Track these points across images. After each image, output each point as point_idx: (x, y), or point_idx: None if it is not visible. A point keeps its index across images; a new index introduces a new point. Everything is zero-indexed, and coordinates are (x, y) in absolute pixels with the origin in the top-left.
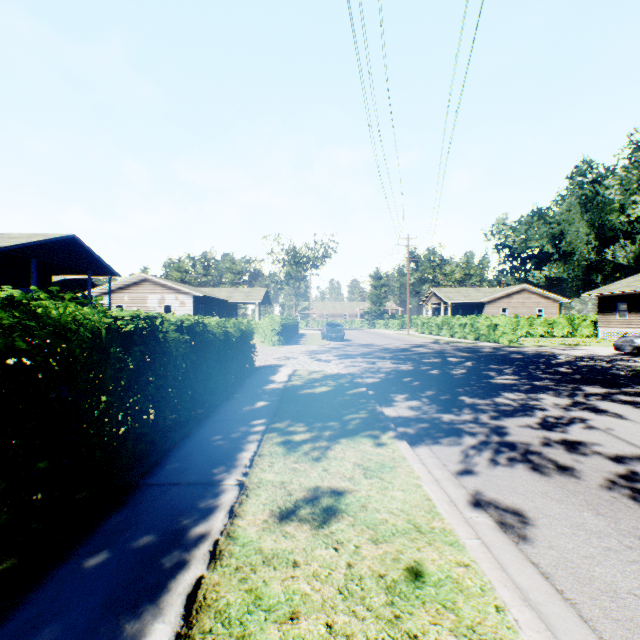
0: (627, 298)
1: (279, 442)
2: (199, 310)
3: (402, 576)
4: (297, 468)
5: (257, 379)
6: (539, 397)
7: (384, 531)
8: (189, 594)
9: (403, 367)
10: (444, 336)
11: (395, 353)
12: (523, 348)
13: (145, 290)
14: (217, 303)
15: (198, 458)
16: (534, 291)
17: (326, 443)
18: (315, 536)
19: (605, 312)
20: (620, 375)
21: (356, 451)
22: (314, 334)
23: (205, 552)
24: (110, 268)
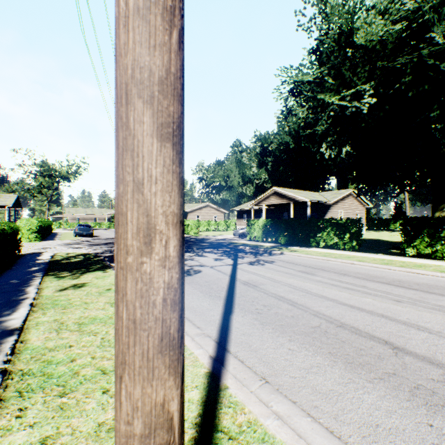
0: (247, 212)
1: (54, 277)
2: None
3: (105, 291)
4: (66, 281)
5: (26, 259)
6: (185, 254)
7: (101, 286)
8: (30, 304)
9: None
10: None
11: None
12: (200, 236)
13: None
14: None
15: (7, 286)
16: (213, 206)
17: (80, 275)
18: (76, 291)
19: (239, 218)
20: (224, 245)
21: (94, 275)
22: (68, 233)
23: (31, 299)
24: None
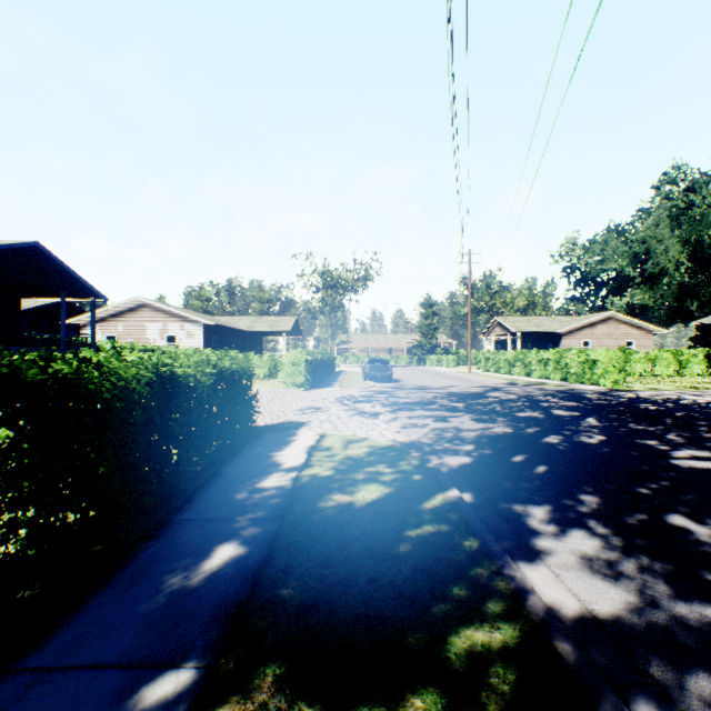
0: None
1: None
2: (211, 343)
3: None
4: None
5: (249, 460)
6: None
7: None
8: None
9: (495, 428)
10: (517, 375)
11: (468, 401)
12: (639, 393)
13: (143, 318)
14: (235, 334)
15: None
16: (623, 320)
17: None
18: None
19: None
20: None
21: None
22: (353, 372)
23: None
24: (92, 288)
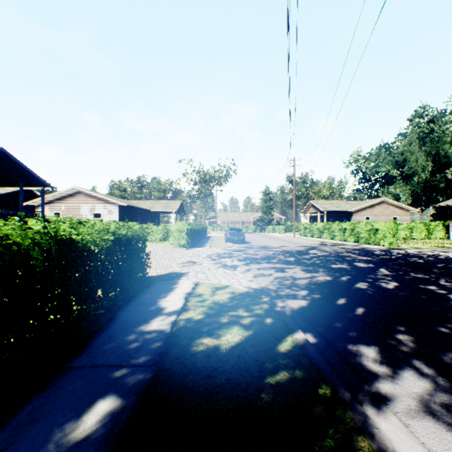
0: None
1: None
2: (124, 217)
3: None
4: None
5: (139, 305)
6: None
7: None
8: None
9: (319, 277)
10: (325, 238)
11: (296, 256)
12: (407, 250)
13: (79, 200)
14: (141, 212)
15: None
16: (391, 203)
17: None
18: None
19: None
20: None
21: None
22: (219, 237)
23: None
24: (42, 180)
